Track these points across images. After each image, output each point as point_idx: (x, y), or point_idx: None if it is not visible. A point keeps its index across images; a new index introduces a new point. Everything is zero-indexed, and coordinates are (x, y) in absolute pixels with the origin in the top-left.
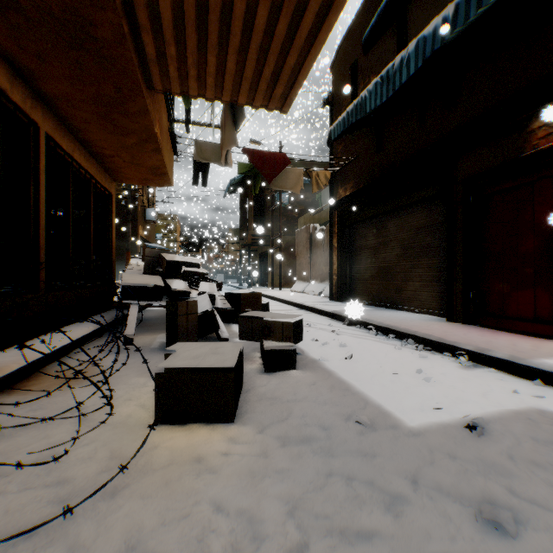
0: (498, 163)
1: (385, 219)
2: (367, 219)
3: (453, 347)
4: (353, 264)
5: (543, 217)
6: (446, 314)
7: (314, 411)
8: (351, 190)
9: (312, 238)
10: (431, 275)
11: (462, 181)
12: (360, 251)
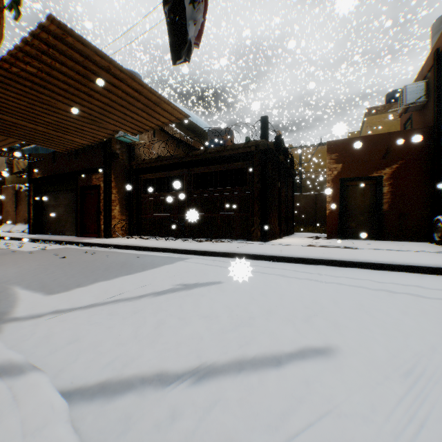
0: (88, 185)
1: (60, 194)
2: (52, 191)
3: (64, 241)
4: (45, 214)
5: (96, 203)
6: (76, 234)
7: (1, 252)
8: (42, 175)
9: (19, 194)
10: (75, 220)
11: (80, 187)
12: (48, 207)
